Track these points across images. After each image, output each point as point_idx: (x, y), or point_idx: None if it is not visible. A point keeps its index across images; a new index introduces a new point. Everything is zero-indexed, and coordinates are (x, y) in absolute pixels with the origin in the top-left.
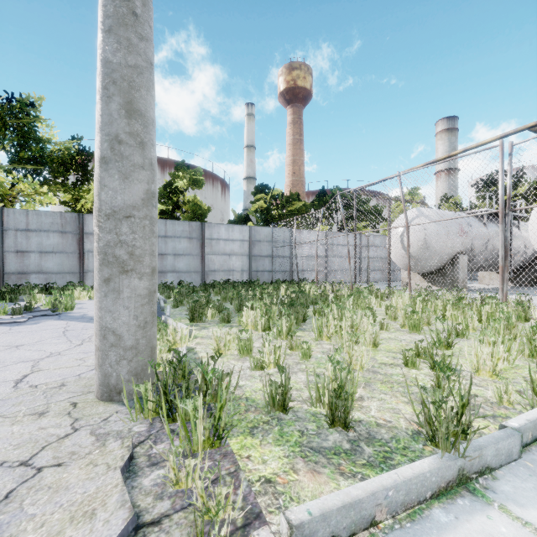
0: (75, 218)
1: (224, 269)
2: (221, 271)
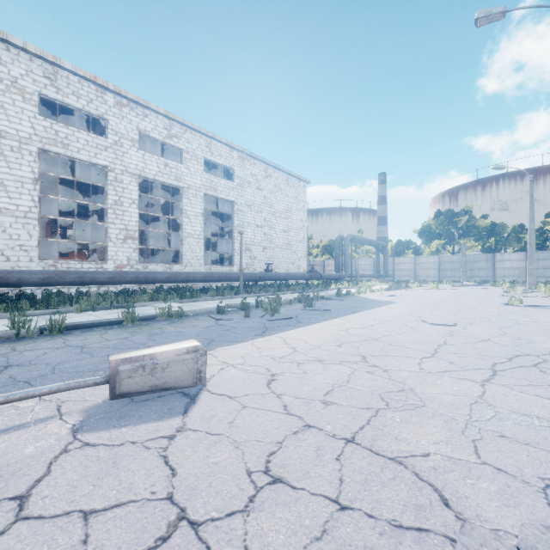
0: (492, 255)
1: None
2: None
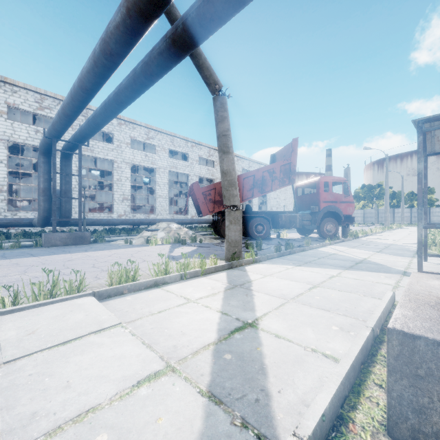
0: (392, 210)
1: (437, 220)
2: (436, 221)
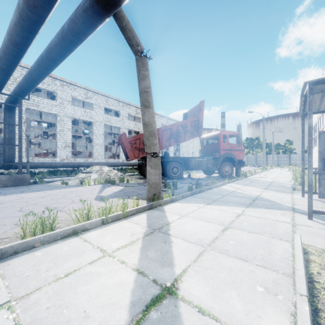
0: (266, 155)
1: (295, 163)
2: (294, 163)
